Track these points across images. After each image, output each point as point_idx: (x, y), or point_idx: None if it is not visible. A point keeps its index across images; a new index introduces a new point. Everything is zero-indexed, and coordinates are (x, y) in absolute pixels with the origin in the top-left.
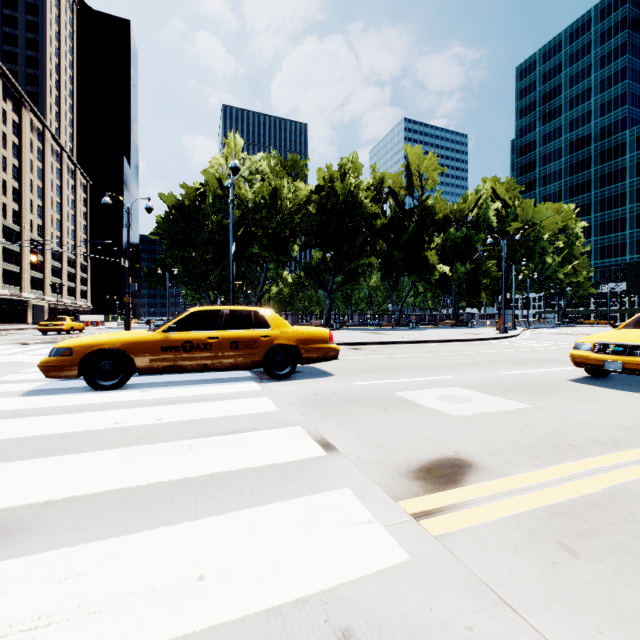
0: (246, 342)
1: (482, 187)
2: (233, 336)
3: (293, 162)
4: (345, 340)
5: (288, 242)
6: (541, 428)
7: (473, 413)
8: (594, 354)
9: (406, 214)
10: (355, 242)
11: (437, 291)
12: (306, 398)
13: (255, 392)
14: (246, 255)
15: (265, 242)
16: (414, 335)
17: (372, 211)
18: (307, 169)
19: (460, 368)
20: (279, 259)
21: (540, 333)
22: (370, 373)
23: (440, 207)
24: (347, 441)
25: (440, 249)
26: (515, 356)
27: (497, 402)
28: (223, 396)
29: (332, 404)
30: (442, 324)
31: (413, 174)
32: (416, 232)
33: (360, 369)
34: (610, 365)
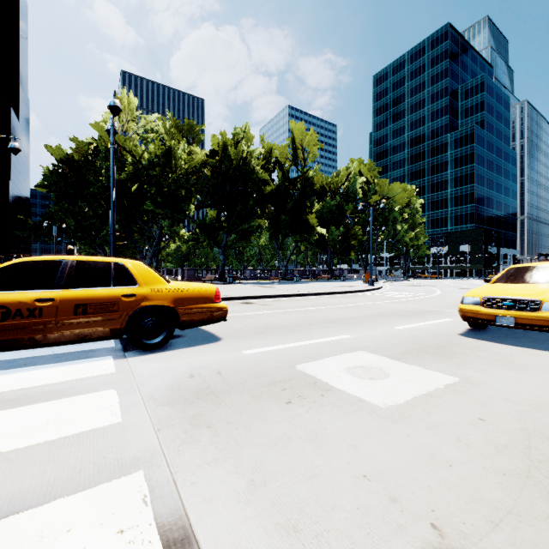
0: (100, 304)
1: (351, 165)
2: (79, 297)
3: (189, 127)
4: (237, 294)
5: (183, 200)
6: (504, 425)
7: (404, 400)
8: (484, 309)
9: (291, 182)
10: (247, 205)
11: (316, 250)
12: (176, 386)
13: (102, 378)
14: (140, 211)
15: (160, 199)
16: (300, 288)
17: (262, 177)
18: (202, 135)
19: (353, 323)
20: (174, 216)
21: (397, 285)
22: (263, 334)
23: (319, 179)
24: (228, 517)
25: (319, 214)
26: (393, 308)
27: (418, 374)
28: (43, 391)
29: (212, 396)
30: (320, 278)
31: (297, 148)
32: (300, 198)
33: (252, 329)
34: (502, 320)
